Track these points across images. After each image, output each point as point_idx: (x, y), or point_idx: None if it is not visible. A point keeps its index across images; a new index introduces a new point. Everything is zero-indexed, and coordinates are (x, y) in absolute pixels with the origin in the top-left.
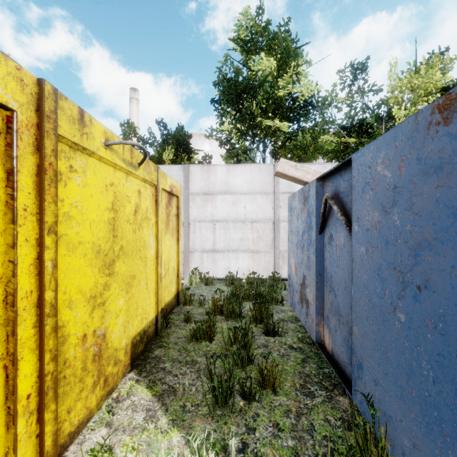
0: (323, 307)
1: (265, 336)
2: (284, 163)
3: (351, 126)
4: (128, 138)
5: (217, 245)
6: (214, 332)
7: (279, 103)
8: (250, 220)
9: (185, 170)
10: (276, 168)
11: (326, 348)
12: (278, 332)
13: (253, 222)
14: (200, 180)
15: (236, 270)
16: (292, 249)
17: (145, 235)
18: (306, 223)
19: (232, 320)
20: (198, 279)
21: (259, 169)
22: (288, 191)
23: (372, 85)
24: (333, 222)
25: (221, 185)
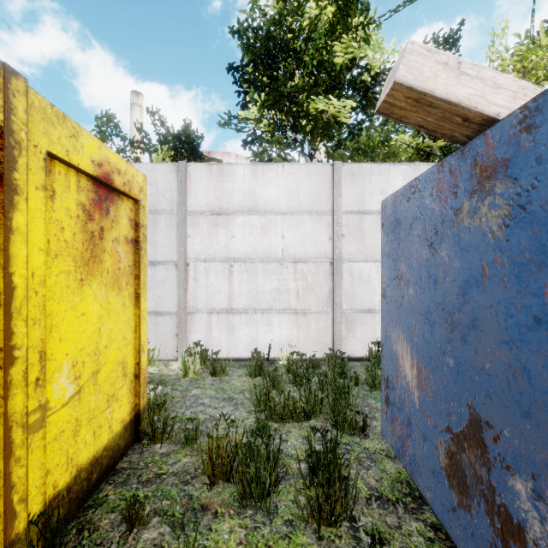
0: None
1: None
2: (420, 54)
3: None
4: (105, 136)
5: (235, 302)
6: None
7: (336, 76)
8: (293, 258)
9: (179, 171)
10: (391, 79)
11: None
12: None
13: (296, 262)
14: (206, 189)
15: (268, 345)
16: (402, 321)
17: None
18: (500, 249)
19: (255, 507)
20: (199, 365)
21: (307, 172)
22: (356, 210)
23: None
24: None
25: (241, 198)
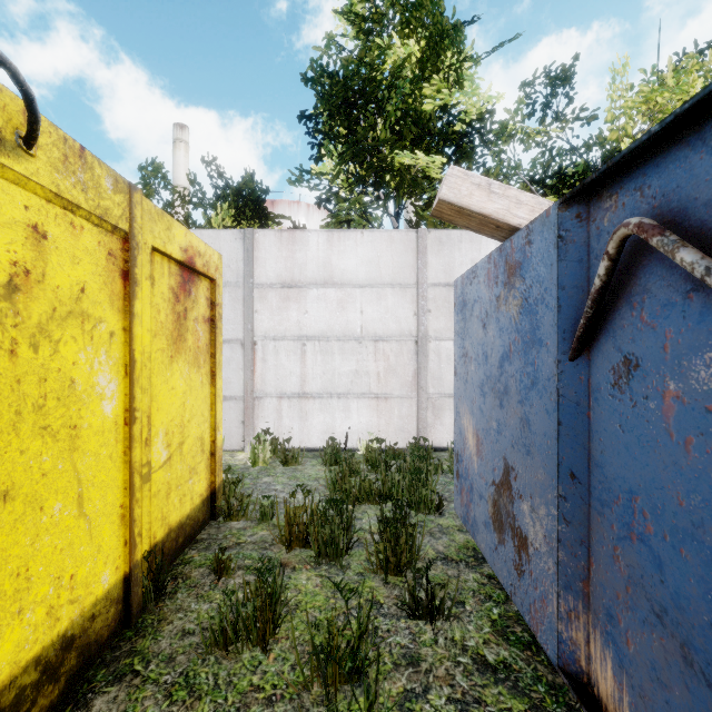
0: (588, 574)
1: (409, 619)
2: (459, 177)
3: (546, 178)
4: (151, 190)
5: (309, 386)
6: (278, 616)
7: (425, 125)
8: (373, 336)
9: (246, 239)
10: (438, 194)
11: (603, 706)
12: (442, 609)
13: (377, 340)
14: (275, 259)
15: (346, 433)
16: (467, 396)
17: (71, 364)
18: (517, 331)
19: (330, 564)
20: (270, 453)
21: (389, 239)
22: (444, 282)
23: (579, 109)
24: (641, 317)
25: (315, 269)
